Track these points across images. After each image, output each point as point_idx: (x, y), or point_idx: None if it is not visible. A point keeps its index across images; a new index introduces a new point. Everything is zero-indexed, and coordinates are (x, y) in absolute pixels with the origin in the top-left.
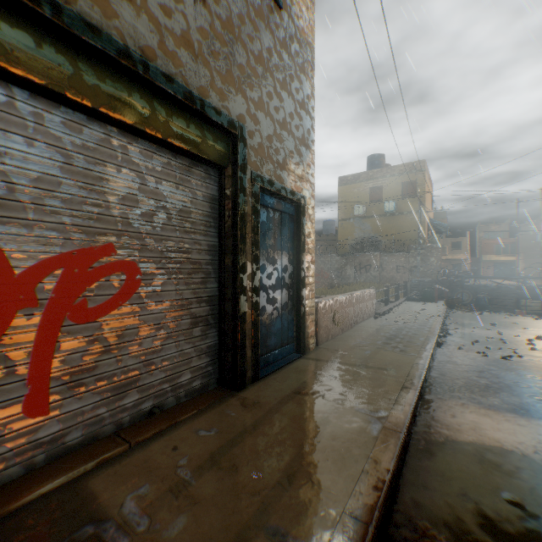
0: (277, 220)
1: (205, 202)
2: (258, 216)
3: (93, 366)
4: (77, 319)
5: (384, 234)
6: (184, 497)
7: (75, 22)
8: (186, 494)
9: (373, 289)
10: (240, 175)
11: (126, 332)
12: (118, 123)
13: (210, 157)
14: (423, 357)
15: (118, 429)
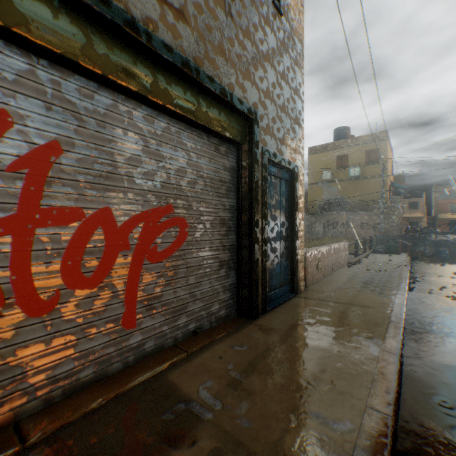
0: (277, 185)
1: (227, 172)
2: (266, 182)
3: (160, 294)
4: (151, 260)
5: (349, 195)
6: (240, 390)
7: (158, 45)
8: (242, 388)
9: (346, 242)
10: (254, 150)
11: (179, 270)
12: (175, 114)
13: (233, 136)
14: (399, 299)
15: (174, 343)
